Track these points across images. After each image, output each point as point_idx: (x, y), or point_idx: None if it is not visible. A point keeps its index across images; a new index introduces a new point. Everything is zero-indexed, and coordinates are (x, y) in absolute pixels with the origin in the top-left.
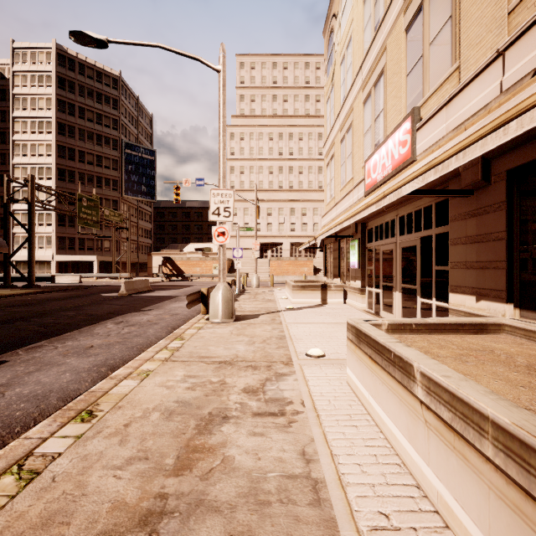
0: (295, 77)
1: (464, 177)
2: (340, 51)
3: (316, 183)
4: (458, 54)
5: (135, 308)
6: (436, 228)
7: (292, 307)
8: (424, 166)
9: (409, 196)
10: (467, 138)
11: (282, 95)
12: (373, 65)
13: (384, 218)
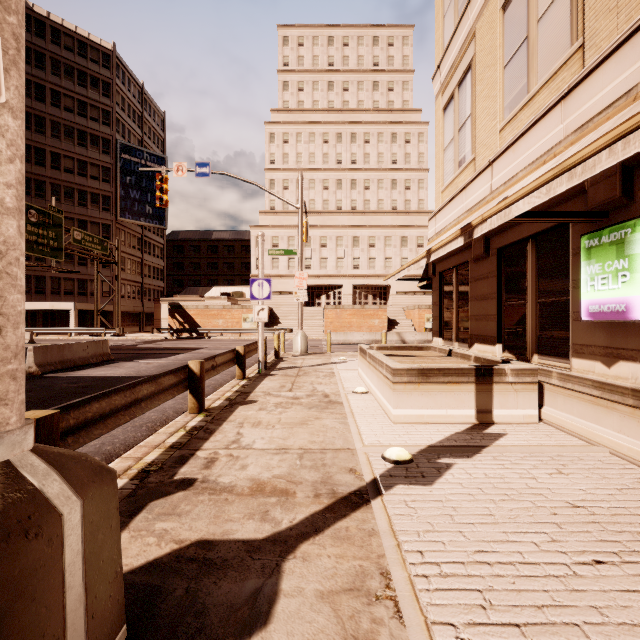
0: (359, 57)
1: None
2: None
3: (388, 203)
4: None
5: None
6: None
7: (409, 457)
8: None
9: None
10: None
11: (341, 82)
12: None
13: None
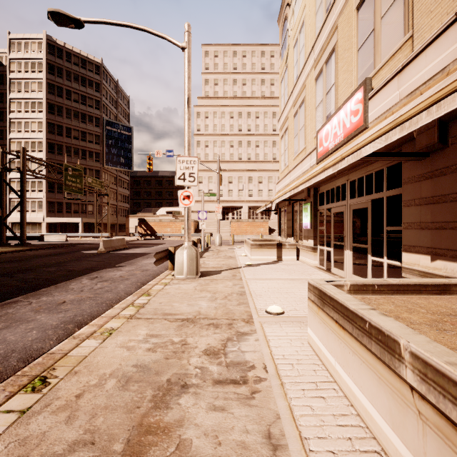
0: (252, 64)
1: (419, 140)
2: (293, 35)
3: (270, 155)
4: (411, 24)
5: (110, 264)
6: (388, 190)
7: (251, 264)
8: (388, 124)
9: (366, 158)
10: (444, 89)
11: (241, 80)
12: (325, 44)
13: (335, 182)
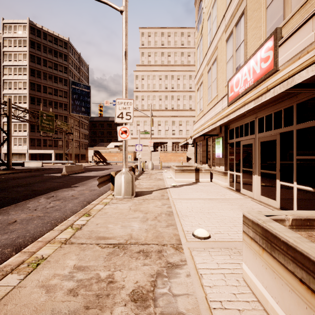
0: (175, 41)
1: None
2: (207, 11)
3: (187, 106)
4: None
5: (67, 185)
6: (298, 124)
7: (176, 185)
8: None
9: (291, 90)
10: None
11: (167, 52)
12: (235, 11)
13: (244, 120)
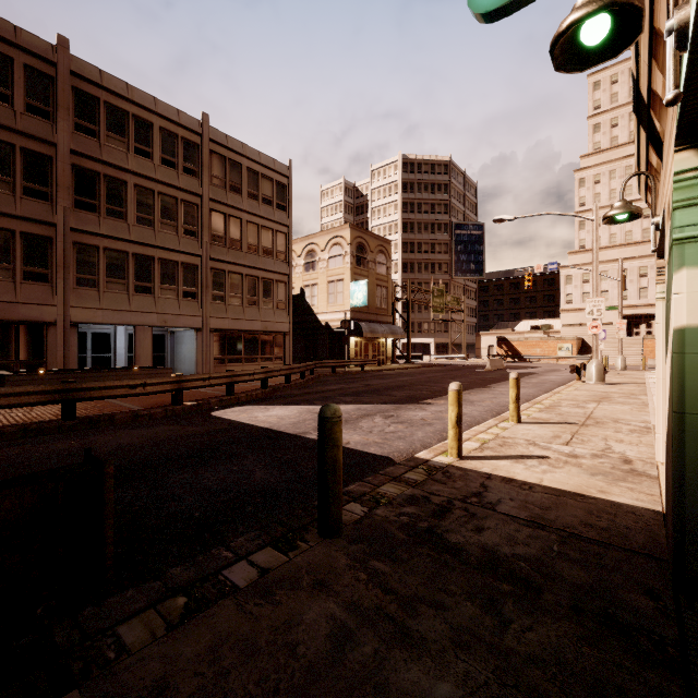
0: None
1: None
2: None
3: None
4: None
5: None
6: None
7: None
8: None
9: None
10: None
11: None
12: None
13: None
